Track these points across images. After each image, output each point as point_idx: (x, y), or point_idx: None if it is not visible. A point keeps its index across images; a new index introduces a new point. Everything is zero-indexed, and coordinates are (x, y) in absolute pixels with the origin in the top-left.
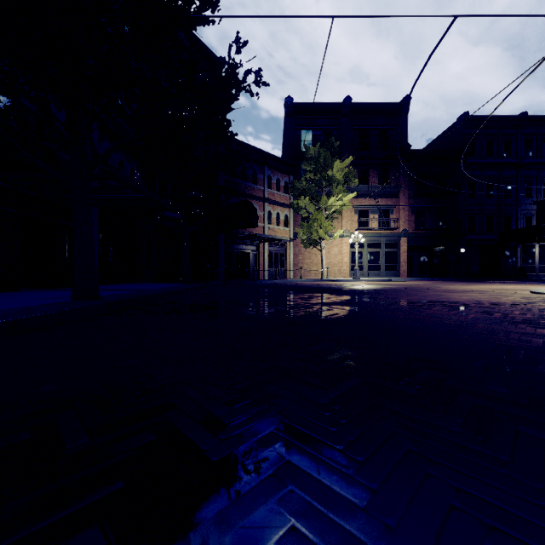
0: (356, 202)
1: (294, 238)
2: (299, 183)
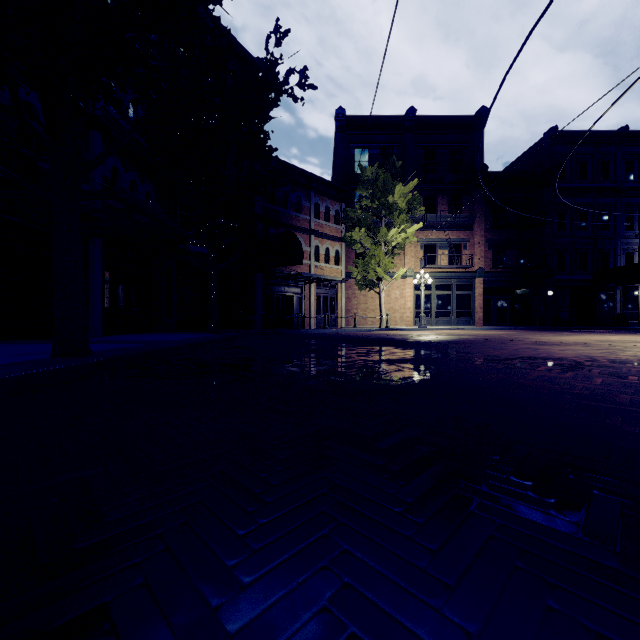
0: (421, 235)
1: (346, 279)
2: (353, 212)
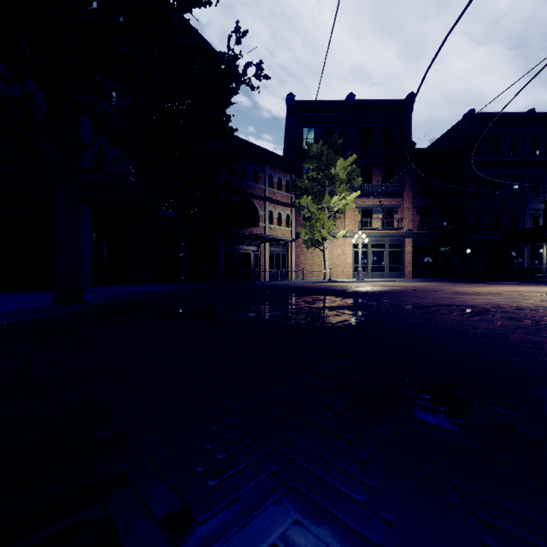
0: (359, 201)
1: (296, 239)
2: (301, 182)
